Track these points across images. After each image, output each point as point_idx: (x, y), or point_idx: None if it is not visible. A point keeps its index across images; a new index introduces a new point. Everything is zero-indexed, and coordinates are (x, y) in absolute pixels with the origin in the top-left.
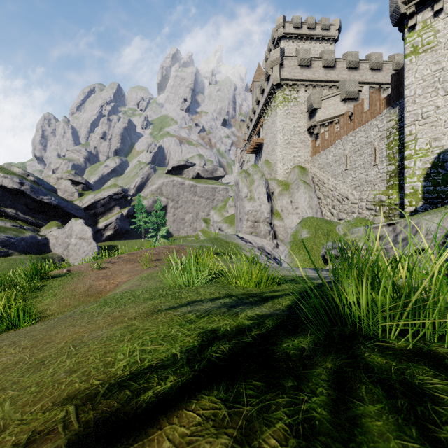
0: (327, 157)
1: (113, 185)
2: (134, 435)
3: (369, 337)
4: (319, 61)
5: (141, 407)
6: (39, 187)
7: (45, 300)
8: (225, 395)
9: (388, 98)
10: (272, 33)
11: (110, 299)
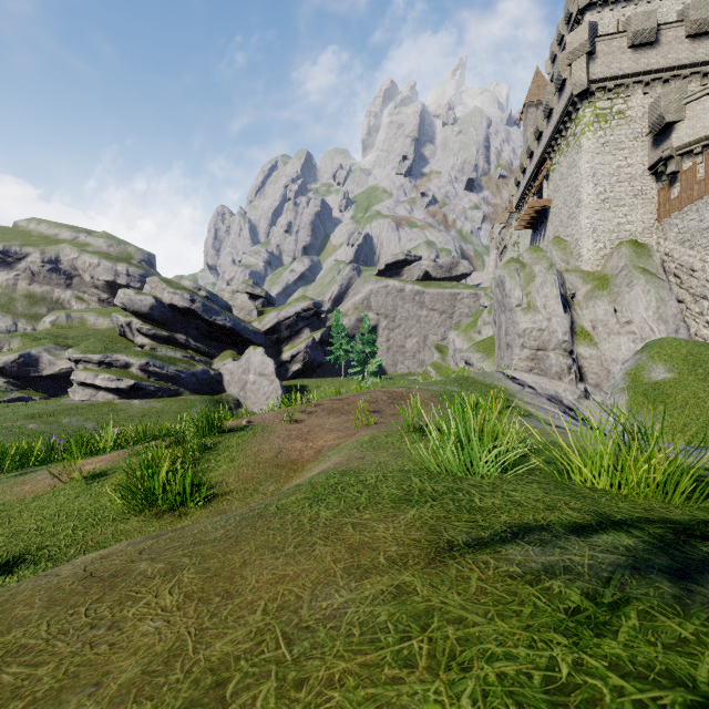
0: (700, 217)
1: (301, 297)
2: None
3: None
4: (678, 27)
5: None
6: (212, 305)
7: (220, 467)
8: None
9: None
10: (566, 5)
11: (323, 487)
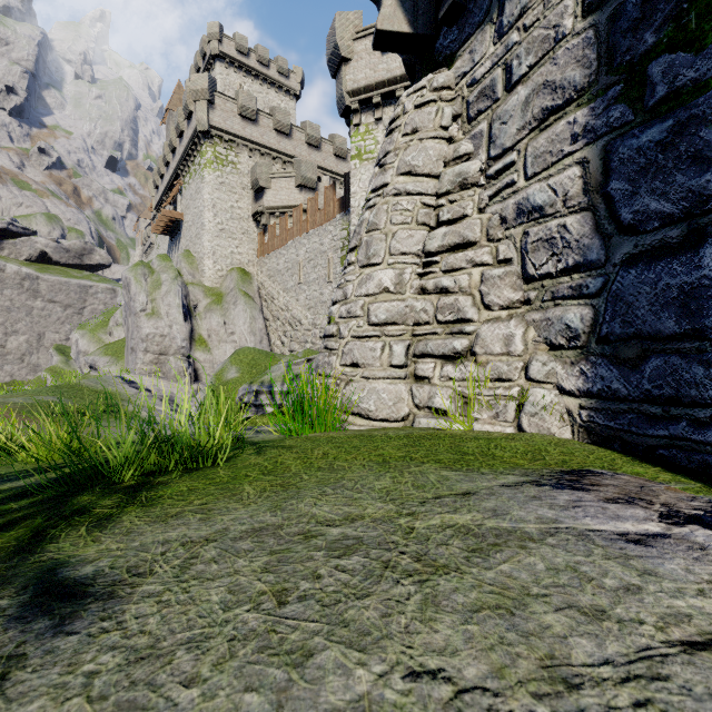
0: (278, 262)
1: None
2: None
3: (113, 483)
4: (270, 119)
5: None
6: None
7: None
8: None
9: (341, 201)
10: (202, 42)
11: None
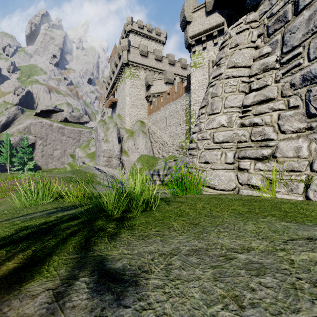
0: (156, 117)
1: None
2: None
3: (109, 215)
4: (153, 55)
5: None
6: None
7: None
8: (10, 248)
9: (185, 87)
10: (124, 26)
11: None
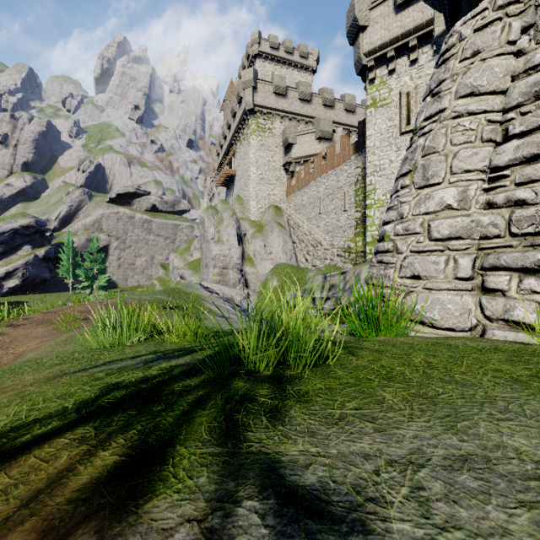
0: (302, 199)
1: (19, 213)
2: (3, 462)
3: (251, 371)
4: (295, 92)
5: (16, 446)
6: None
7: None
8: (99, 424)
9: (355, 144)
10: (246, 47)
11: (3, 371)
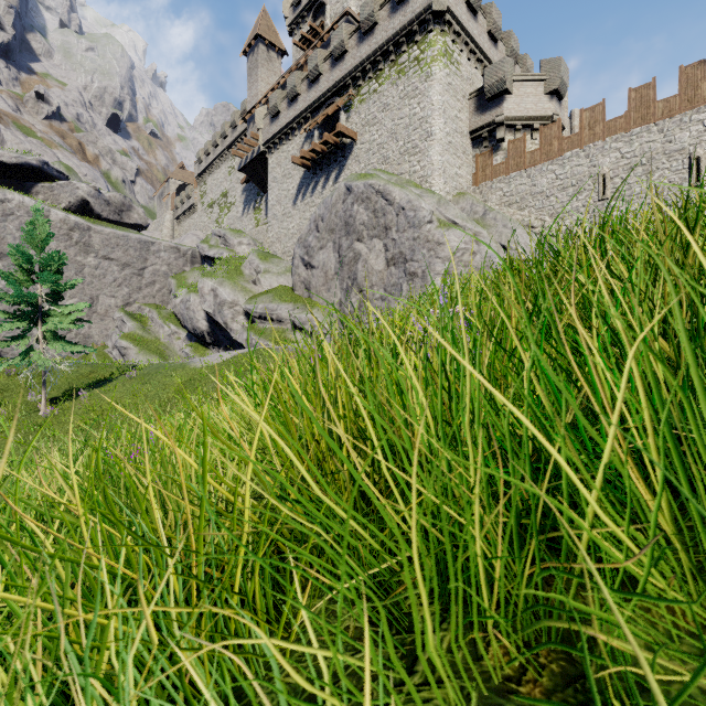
0: (533, 183)
1: None
2: None
3: None
4: (484, 18)
5: None
6: None
7: None
8: None
9: None
10: None
11: None
